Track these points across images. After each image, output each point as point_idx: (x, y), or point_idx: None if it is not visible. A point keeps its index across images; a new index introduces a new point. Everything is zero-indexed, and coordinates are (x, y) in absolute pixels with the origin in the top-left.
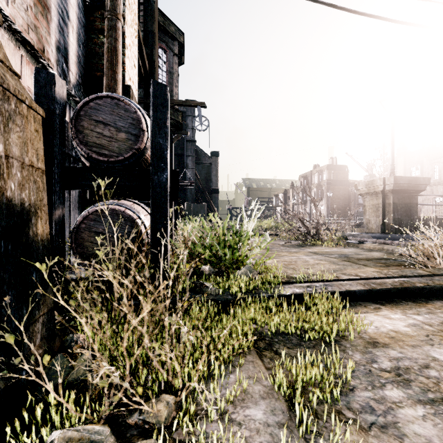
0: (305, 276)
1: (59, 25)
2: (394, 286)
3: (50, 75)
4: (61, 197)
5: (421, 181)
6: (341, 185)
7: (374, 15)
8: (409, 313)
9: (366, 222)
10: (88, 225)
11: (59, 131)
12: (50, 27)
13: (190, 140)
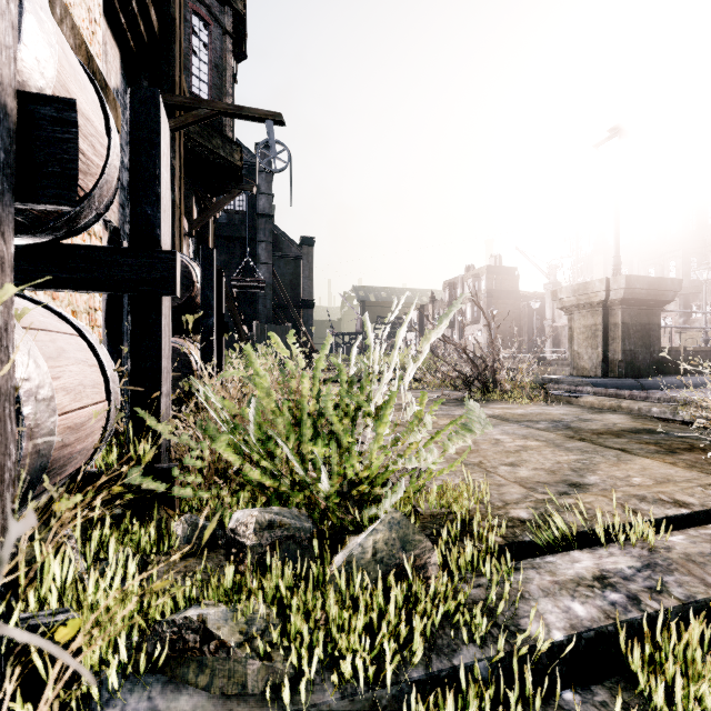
0: (563, 523)
1: None
2: None
3: None
4: None
5: (669, 284)
6: (508, 298)
7: None
8: None
9: (573, 357)
10: None
11: None
12: None
13: (264, 215)
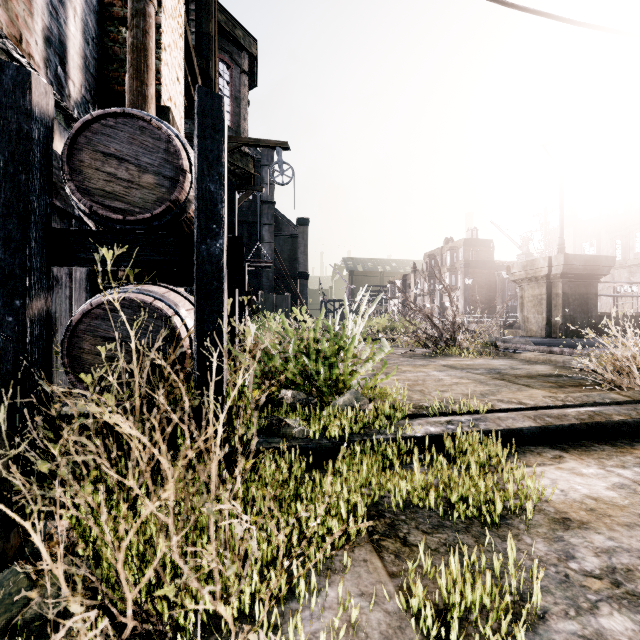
0: (443, 405)
1: (49, 2)
2: (580, 420)
3: (22, 73)
4: (43, 279)
5: (603, 261)
6: (484, 267)
7: (540, 11)
8: (609, 464)
9: (523, 321)
10: (92, 327)
11: (39, 169)
12: (33, 3)
13: (267, 201)
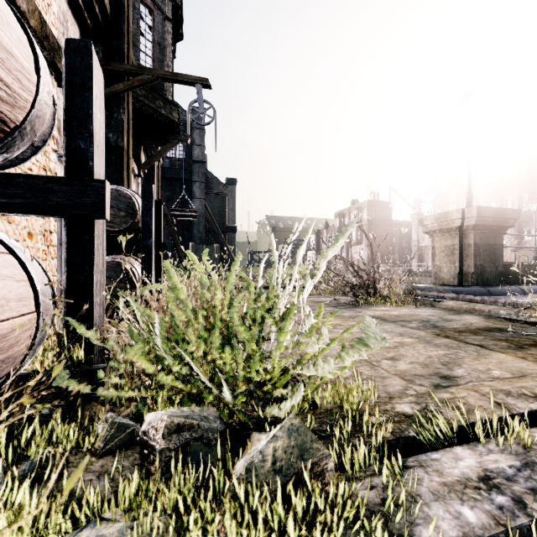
0: (444, 420)
1: None
2: None
3: None
4: None
5: (510, 213)
6: (384, 225)
7: None
8: None
9: (436, 270)
10: None
11: None
12: None
13: (198, 161)
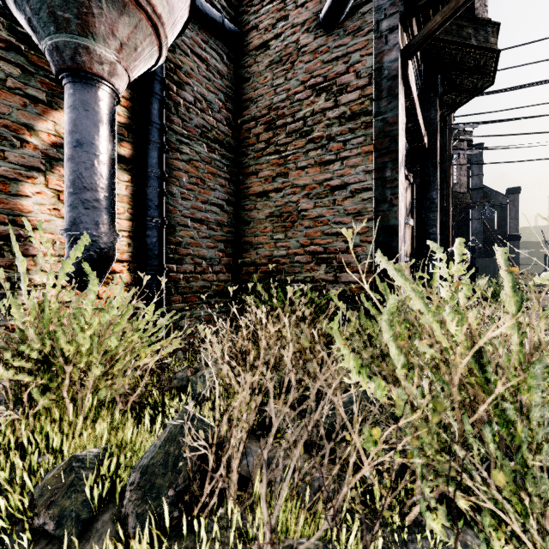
0: None
1: None
2: None
3: None
4: None
5: None
6: None
7: None
8: None
9: None
10: None
11: None
12: None
13: (475, 188)
